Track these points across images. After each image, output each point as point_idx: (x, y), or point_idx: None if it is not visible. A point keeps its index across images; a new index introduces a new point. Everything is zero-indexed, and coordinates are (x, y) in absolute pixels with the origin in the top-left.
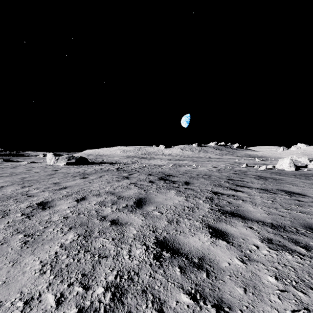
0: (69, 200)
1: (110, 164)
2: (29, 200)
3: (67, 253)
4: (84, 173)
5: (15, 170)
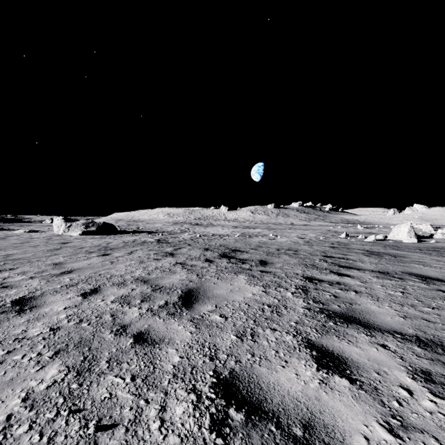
0: (70, 294)
1: (148, 233)
2: (1, 295)
3: (33, 416)
4: (107, 247)
5: (1, 244)
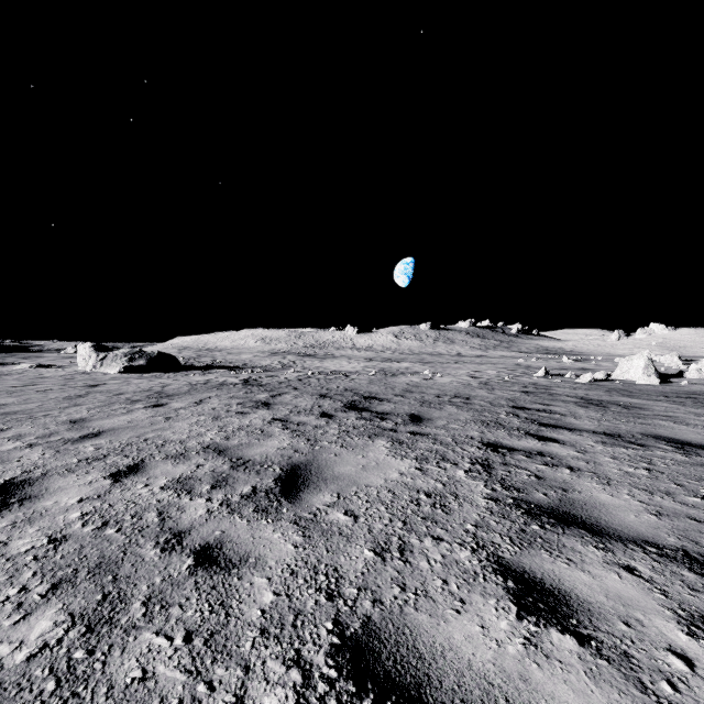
0: (91, 475)
1: (230, 369)
2: None
3: None
4: (162, 393)
5: None
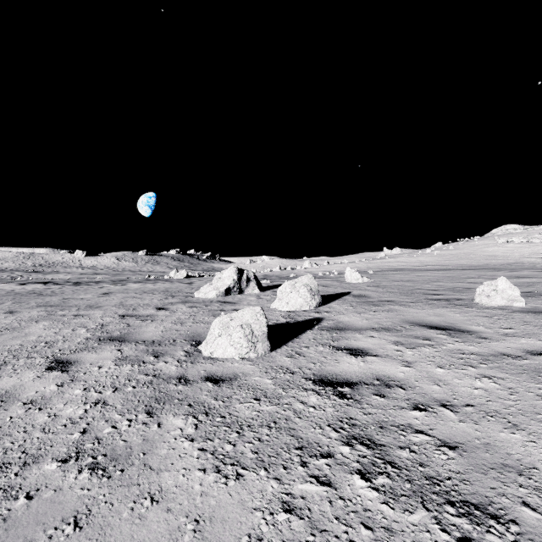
0: None
1: None
2: None
3: None
4: None
5: None
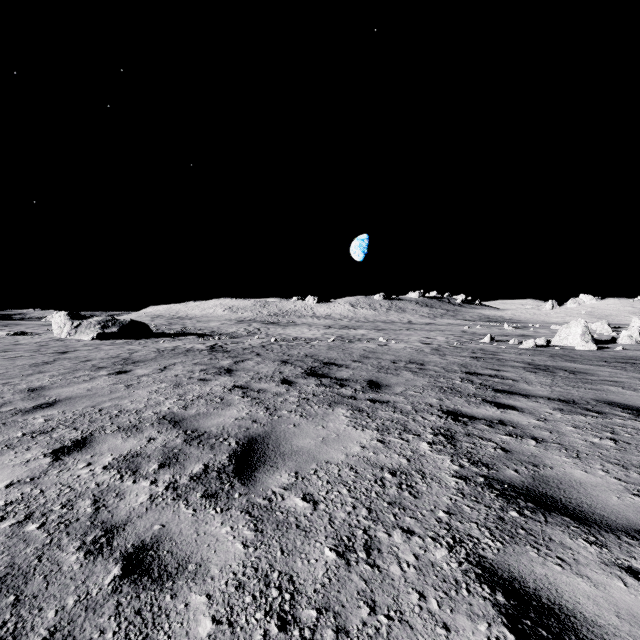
0: (31, 452)
1: (198, 336)
2: None
3: None
4: (128, 359)
5: None
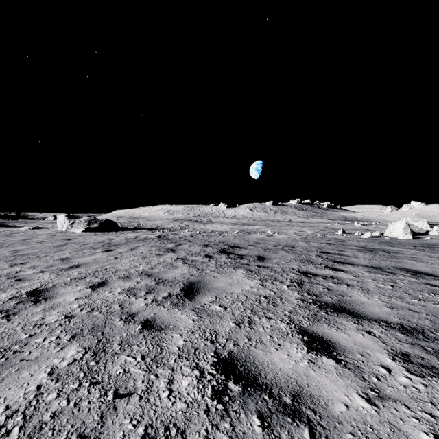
0: (79, 287)
1: (149, 230)
2: (16, 287)
3: (59, 387)
4: (110, 243)
5: (8, 240)
